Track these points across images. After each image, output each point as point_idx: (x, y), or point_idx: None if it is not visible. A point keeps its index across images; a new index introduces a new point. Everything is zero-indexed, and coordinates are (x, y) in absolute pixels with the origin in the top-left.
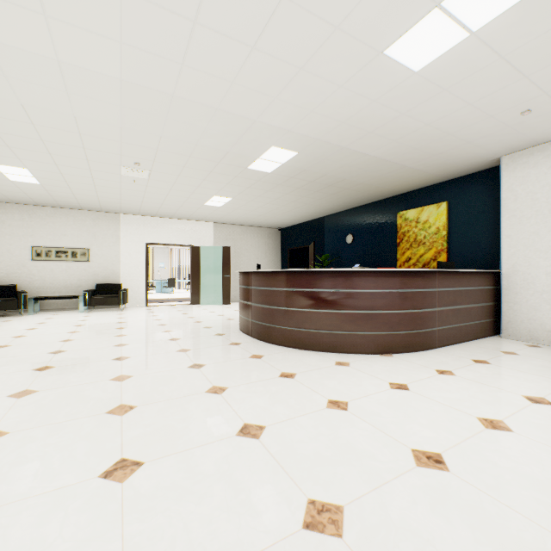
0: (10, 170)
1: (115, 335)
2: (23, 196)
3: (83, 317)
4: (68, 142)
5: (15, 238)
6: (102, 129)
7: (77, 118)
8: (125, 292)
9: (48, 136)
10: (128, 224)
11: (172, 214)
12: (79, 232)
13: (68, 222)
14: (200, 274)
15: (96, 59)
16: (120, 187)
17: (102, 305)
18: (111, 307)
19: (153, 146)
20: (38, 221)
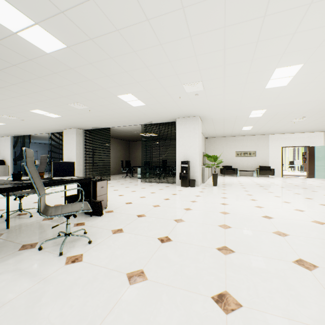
0: (246, 127)
1: (293, 185)
2: (237, 134)
3: (261, 179)
4: (280, 117)
5: (230, 149)
6: (300, 111)
7: (294, 111)
8: (274, 169)
9: (275, 117)
10: (272, 139)
11: (298, 131)
12: (251, 144)
13: (247, 141)
14: (314, 161)
15: (322, 97)
16: (283, 125)
17: (264, 175)
18: (264, 176)
19: (319, 111)
20: (237, 142)
